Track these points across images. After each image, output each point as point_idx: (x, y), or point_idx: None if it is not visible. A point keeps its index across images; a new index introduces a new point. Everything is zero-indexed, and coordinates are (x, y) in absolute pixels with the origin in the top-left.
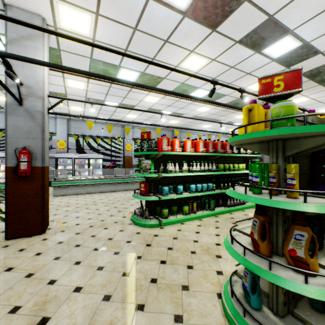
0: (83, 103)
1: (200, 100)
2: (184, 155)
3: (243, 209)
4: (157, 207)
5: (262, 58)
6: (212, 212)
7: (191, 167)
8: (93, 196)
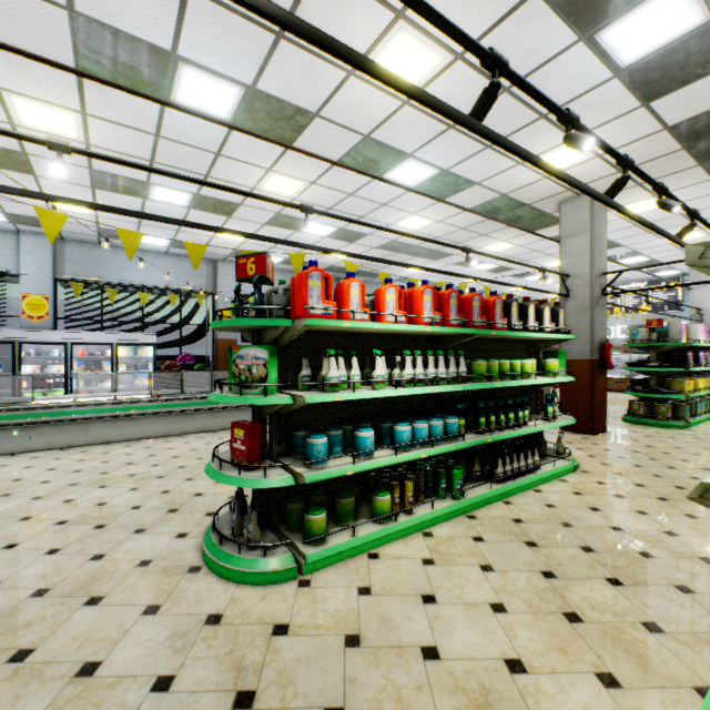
0: (88, 190)
1: (452, 116)
2: (375, 332)
3: (535, 485)
4: (289, 503)
5: (592, 64)
6: (458, 505)
7: (399, 369)
8: (110, 454)
